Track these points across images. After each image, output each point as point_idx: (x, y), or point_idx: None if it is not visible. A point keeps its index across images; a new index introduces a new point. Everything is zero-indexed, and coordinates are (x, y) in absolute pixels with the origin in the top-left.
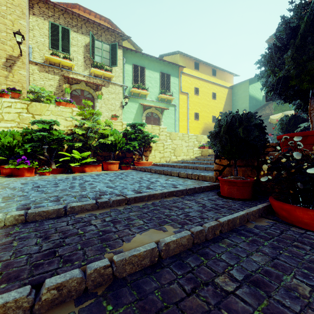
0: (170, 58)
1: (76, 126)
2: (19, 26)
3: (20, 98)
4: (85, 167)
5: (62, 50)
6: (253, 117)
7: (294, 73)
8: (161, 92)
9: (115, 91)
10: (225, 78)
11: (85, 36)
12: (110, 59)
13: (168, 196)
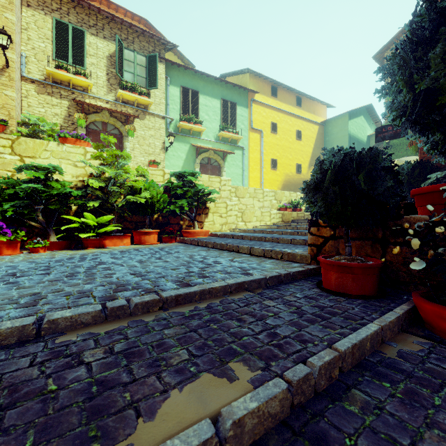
0: (235, 79)
1: (92, 175)
2: (4, 21)
3: (6, 133)
4: (104, 238)
5: (73, 61)
6: (380, 155)
7: (445, 84)
8: (223, 128)
9: (154, 126)
10: (314, 110)
11: (108, 42)
12: (146, 78)
13: (235, 290)
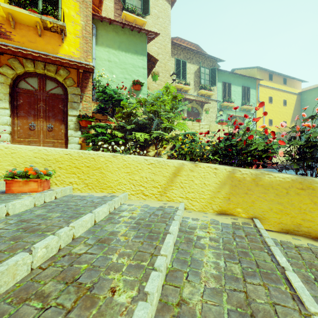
0: (244, 71)
1: None
2: (168, 67)
3: None
4: None
5: (182, 78)
6: None
7: None
8: (244, 103)
9: (212, 106)
10: (294, 85)
11: (194, 65)
12: (209, 81)
13: None
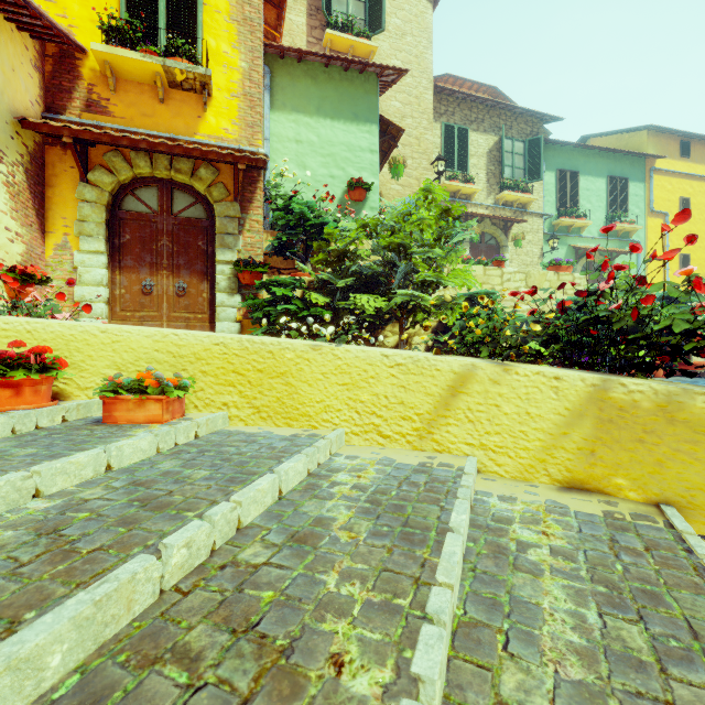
0: (612, 140)
1: None
2: (425, 144)
3: None
4: None
5: (457, 167)
6: None
7: None
8: (612, 218)
9: (531, 229)
10: None
11: (487, 135)
12: (525, 169)
13: None
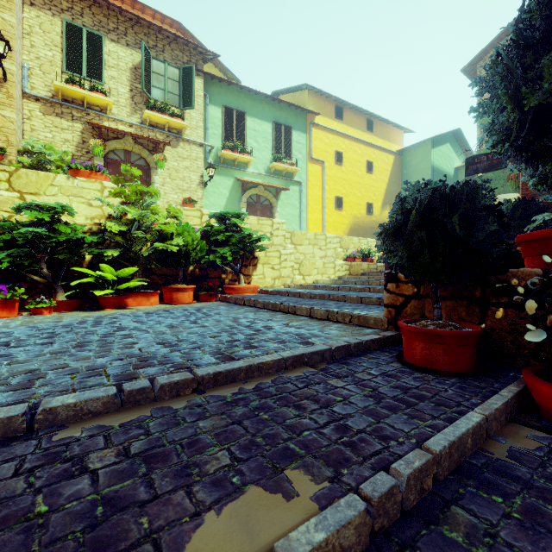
0: (290, 97)
1: (111, 217)
2: (1, 24)
3: (4, 164)
4: (126, 296)
5: (88, 74)
6: (479, 191)
7: None
8: (275, 158)
9: (189, 156)
10: (389, 136)
11: (132, 50)
12: (180, 95)
13: (291, 365)
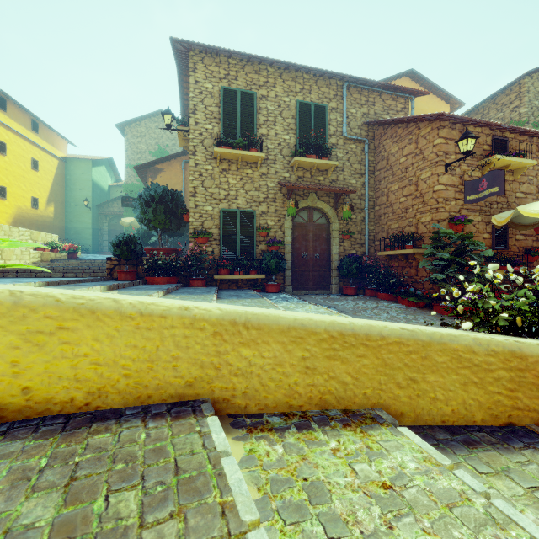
0: None
1: None
2: None
3: None
4: None
5: None
6: (137, 238)
7: (153, 219)
8: None
9: None
10: (54, 142)
11: None
12: None
13: (91, 281)
